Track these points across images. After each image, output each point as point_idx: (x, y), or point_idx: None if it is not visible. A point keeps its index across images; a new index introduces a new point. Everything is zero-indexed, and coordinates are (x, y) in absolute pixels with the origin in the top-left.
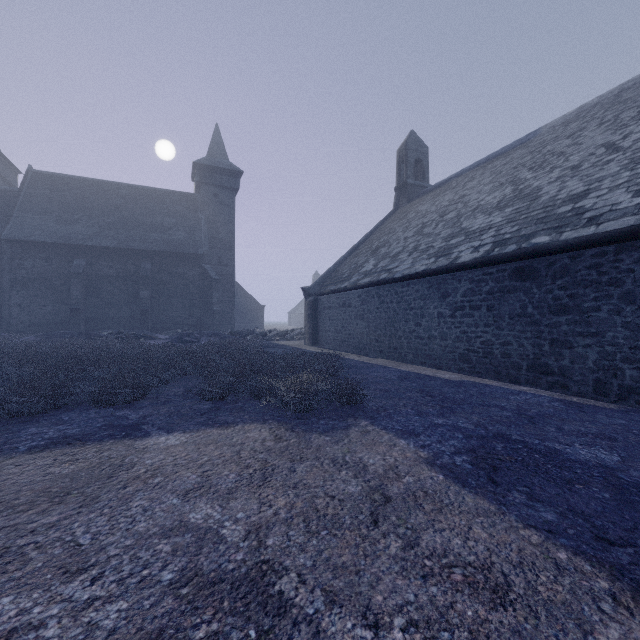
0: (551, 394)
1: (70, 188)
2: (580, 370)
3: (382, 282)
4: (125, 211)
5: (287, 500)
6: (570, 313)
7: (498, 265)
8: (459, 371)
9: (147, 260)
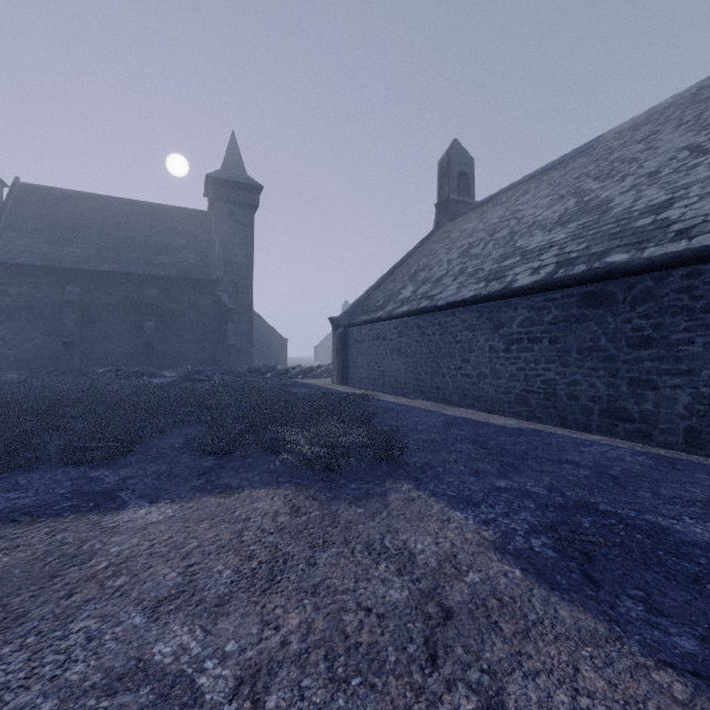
0: (631, 445)
1: (63, 204)
2: (667, 416)
3: (423, 311)
4: (127, 230)
5: (302, 617)
6: (654, 347)
7: (563, 289)
8: (515, 416)
9: (152, 286)
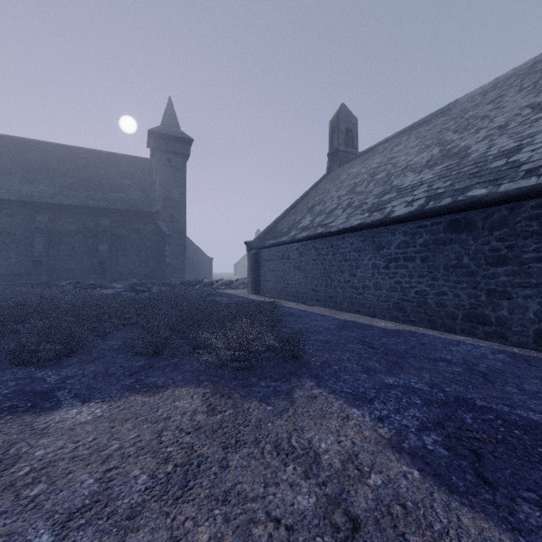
0: (490, 344)
1: (34, 151)
2: (519, 321)
3: (319, 236)
4: (86, 173)
5: (212, 531)
6: (509, 264)
7: (432, 218)
8: (393, 319)
9: (105, 217)
